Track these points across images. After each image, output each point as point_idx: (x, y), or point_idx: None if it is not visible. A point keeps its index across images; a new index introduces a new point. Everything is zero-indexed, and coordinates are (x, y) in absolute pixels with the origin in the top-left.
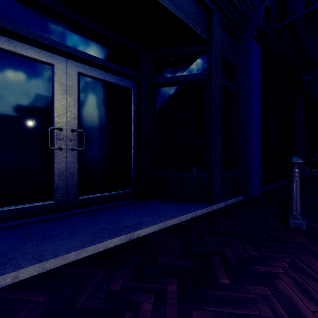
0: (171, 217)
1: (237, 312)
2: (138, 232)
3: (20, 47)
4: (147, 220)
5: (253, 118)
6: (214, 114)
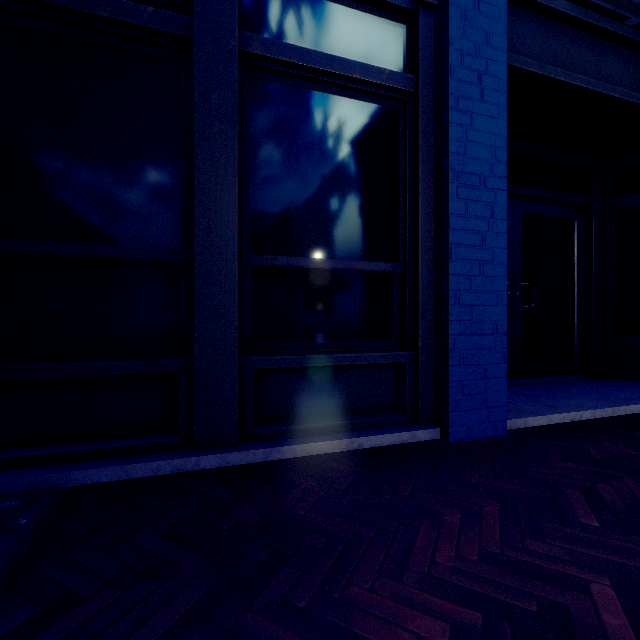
0: None
1: None
2: None
3: None
4: None
5: None
6: None
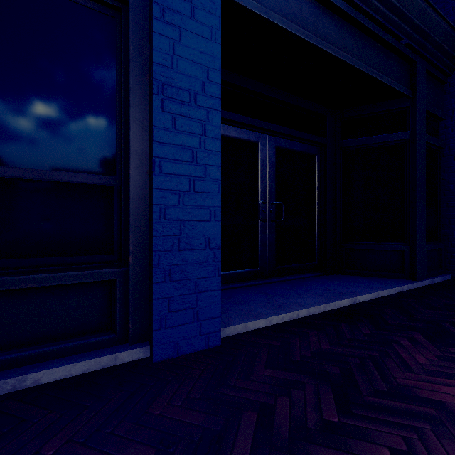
0: (379, 289)
1: None
2: (359, 298)
3: (239, 133)
4: (357, 290)
5: None
6: (418, 179)
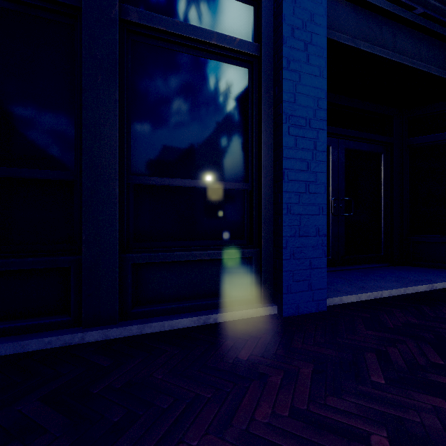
0: None
1: None
2: (436, 285)
3: None
4: (432, 279)
5: None
6: None
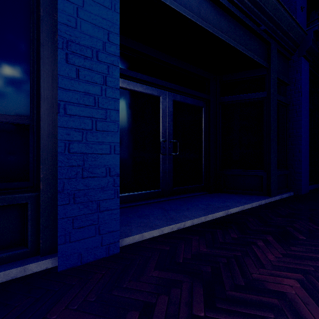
0: (245, 203)
1: (317, 249)
2: (230, 210)
3: (145, 88)
4: (230, 204)
5: (302, 125)
6: (272, 125)
